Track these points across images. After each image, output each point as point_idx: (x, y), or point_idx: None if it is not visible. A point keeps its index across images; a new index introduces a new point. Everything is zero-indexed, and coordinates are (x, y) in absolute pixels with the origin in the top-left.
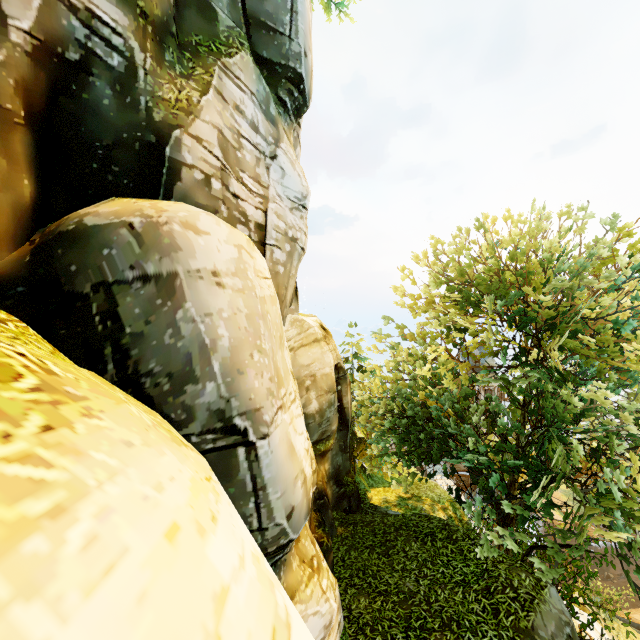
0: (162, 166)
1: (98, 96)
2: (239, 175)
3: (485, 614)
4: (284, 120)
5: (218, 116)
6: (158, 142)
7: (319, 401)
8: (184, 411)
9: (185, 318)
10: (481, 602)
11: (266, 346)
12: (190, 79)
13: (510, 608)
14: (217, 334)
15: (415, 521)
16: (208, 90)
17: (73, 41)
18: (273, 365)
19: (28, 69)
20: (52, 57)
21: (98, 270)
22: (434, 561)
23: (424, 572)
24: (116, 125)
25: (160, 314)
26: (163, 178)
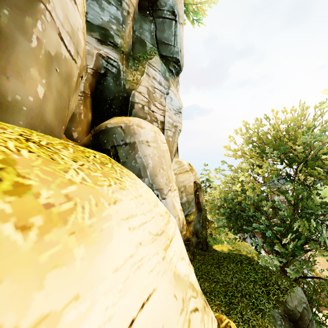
0: (128, 104)
1: (109, 83)
2: (154, 103)
3: (263, 294)
4: (172, 78)
5: (147, 82)
6: (127, 96)
7: (188, 198)
8: None
9: (138, 157)
10: (261, 289)
11: (164, 167)
12: (137, 71)
13: (275, 292)
14: (148, 162)
15: (233, 255)
16: (143, 74)
17: (103, 67)
18: (167, 174)
19: (91, 79)
20: (97, 74)
21: (112, 142)
22: (241, 272)
23: (235, 275)
24: (114, 92)
25: (130, 155)
26: (129, 108)
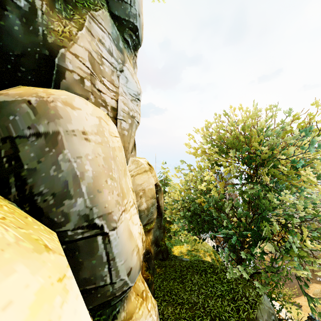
0: (53, 69)
1: (11, 24)
2: (101, 79)
3: (232, 312)
4: (127, 51)
5: (88, 44)
6: (50, 55)
7: (147, 203)
8: (63, 216)
9: (64, 159)
10: (230, 306)
11: (115, 175)
12: (71, 21)
13: (245, 308)
14: (84, 169)
15: (196, 264)
16: (82, 28)
17: None
18: (119, 186)
19: None
20: None
21: (6, 129)
22: (206, 285)
23: (201, 291)
24: (23, 43)
25: (47, 157)
26: (53, 76)
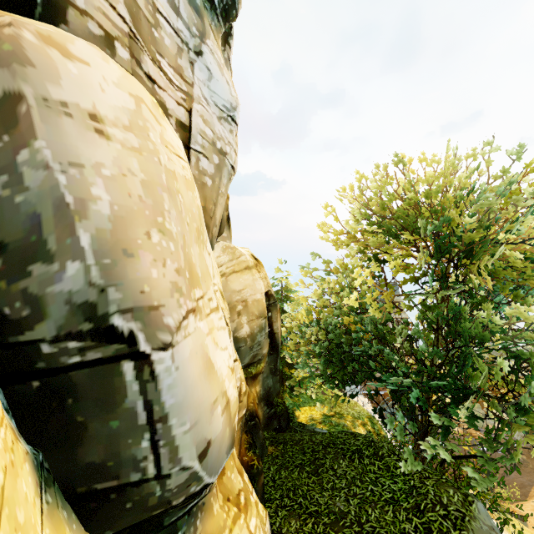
0: None
1: None
2: (155, 57)
3: None
4: (211, 18)
5: None
6: None
7: (250, 325)
8: (26, 304)
9: (32, 162)
10: (412, 521)
11: (172, 227)
12: None
13: (442, 527)
14: (89, 194)
15: (342, 439)
16: None
17: None
18: (183, 256)
19: None
20: None
21: None
22: (362, 479)
23: (353, 490)
24: None
25: None
26: (37, 10)
